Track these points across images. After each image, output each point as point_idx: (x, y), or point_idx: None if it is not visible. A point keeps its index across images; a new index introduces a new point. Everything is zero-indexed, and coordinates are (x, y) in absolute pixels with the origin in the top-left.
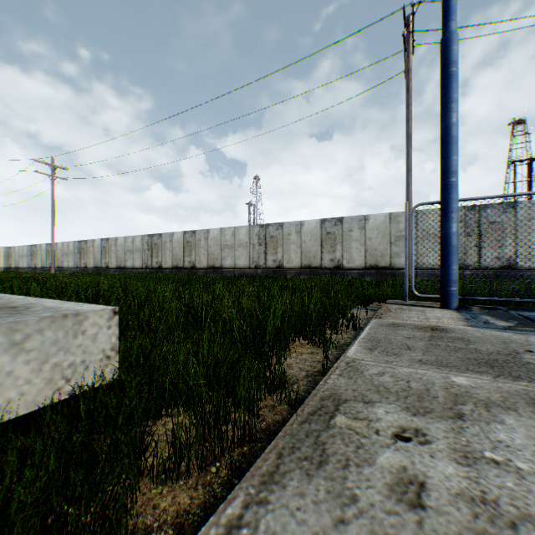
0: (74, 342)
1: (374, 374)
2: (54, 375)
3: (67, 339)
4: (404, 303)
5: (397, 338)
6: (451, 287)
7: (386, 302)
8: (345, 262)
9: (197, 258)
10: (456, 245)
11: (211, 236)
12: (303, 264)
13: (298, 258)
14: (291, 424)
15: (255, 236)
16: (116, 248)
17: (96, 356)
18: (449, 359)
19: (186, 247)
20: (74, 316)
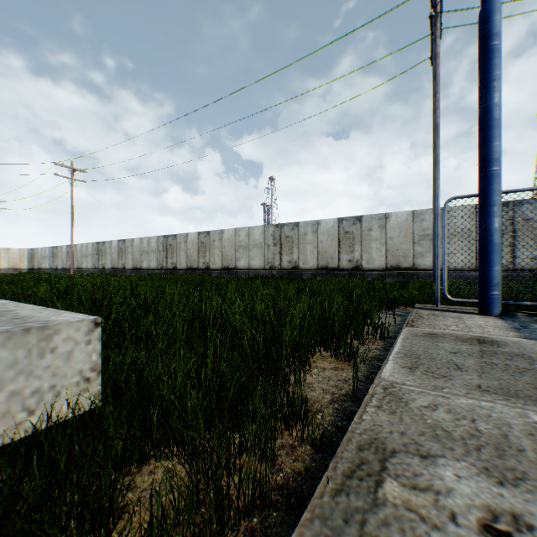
0: (40, 363)
1: (423, 406)
2: (11, 407)
3: (29, 360)
4: (435, 307)
5: (439, 352)
6: (493, 290)
7: (414, 306)
8: (364, 262)
9: (211, 259)
10: (498, 243)
11: (225, 236)
12: (320, 265)
13: (314, 259)
14: (320, 494)
15: (270, 236)
16: (132, 249)
17: (71, 379)
18: (516, 386)
19: (201, 248)
20: (40, 330)
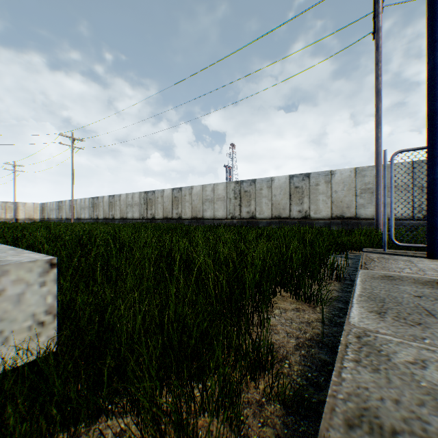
0: None
1: (408, 362)
2: None
3: None
4: (382, 251)
5: (403, 296)
6: None
7: (362, 250)
8: (312, 213)
9: (183, 210)
10: None
11: (194, 191)
12: (274, 215)
13: (268, 210)
14: None
15: (231, 191)
16: (120, 203)
17: (21, 323)
18: None
19: (174, 201)
20: None
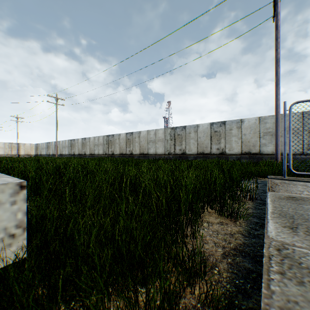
0: None
1: None
2: None
3: None
4: (282, 178)
5: (308, 213)
6: None
7: (267, 177)
8: (227, 150)
9: (134, 148)
10: None
11: (141, 135)
12: (199, 152)
13: (195, 148)
14: None
15: (168, 134)
16: (89, 143)
17: None
18: None
19: (127, 142)
20: None
